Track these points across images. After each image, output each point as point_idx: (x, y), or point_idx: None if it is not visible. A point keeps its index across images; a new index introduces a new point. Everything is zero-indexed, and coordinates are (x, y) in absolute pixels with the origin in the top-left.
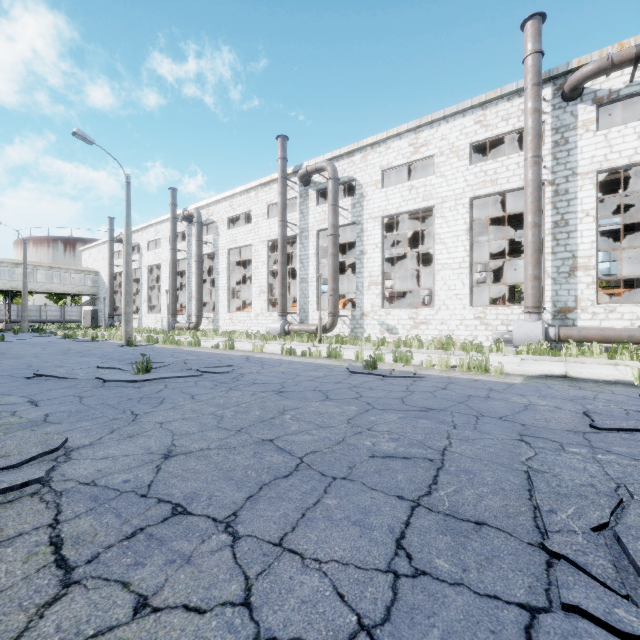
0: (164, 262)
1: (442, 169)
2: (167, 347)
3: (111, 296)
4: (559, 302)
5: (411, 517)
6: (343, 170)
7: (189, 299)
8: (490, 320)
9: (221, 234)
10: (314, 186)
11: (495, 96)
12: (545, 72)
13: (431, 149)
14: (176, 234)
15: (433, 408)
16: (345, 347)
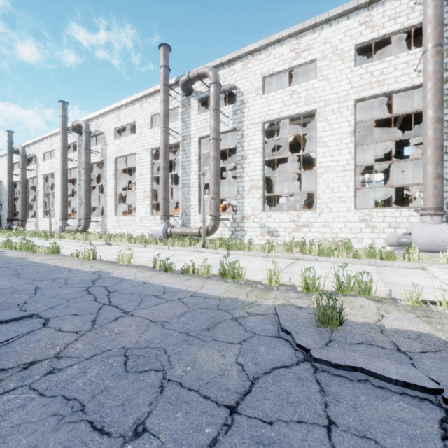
0: (57, 171)
1: (325, 72)
2: (13, 256)
3: (10, 202)
4: None
5: None
6: (224, 79)
7: (80, 204)
8: (376, 222)
9: (108, 144)
10: (196, 95)
11: None
12: None
13: (313, 53)
14: (67, 144)
15: None
16: (233, 253)
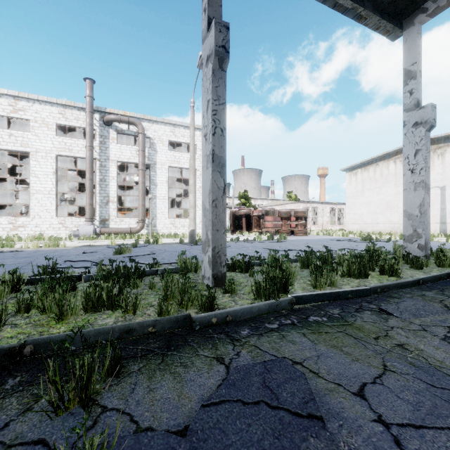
0: None
1: (37, 131)
2: None
3: None
4: (102, 216)
5: (23, 267)
6: None
7: None
8: (68, 225)
9: None
10: None
11: (71, 105)
12: (96, 107)
13: (28, 115)
14: None
15: (29, 256)
16: None
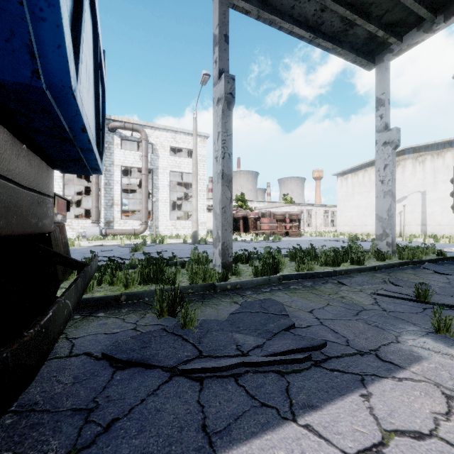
0: None
1: None
2: None
3: None
4: (107, 218)
5: None
6: None
7: None
8: (75, 226)
9: None
10: None
11: None
12: None
13: None
14: None
15: None
16: None
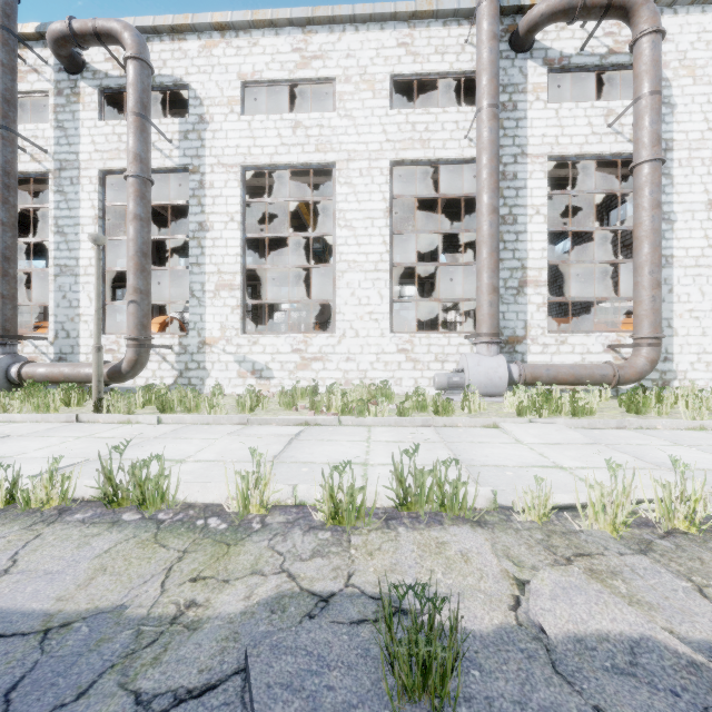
0: None
1: (348, 105)
2: None
3: None
4: (507, 329)
5: None
6: (161, 61)
7: None
8: (420, 354)
9: None
10: (93, 78)
11: (430, 9)
12: None
13: (331, 67)
14: None
15: None
16: (171, 420)
